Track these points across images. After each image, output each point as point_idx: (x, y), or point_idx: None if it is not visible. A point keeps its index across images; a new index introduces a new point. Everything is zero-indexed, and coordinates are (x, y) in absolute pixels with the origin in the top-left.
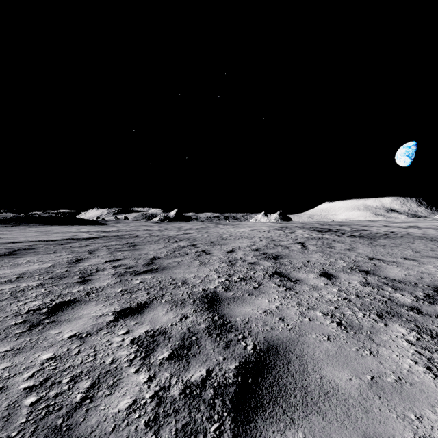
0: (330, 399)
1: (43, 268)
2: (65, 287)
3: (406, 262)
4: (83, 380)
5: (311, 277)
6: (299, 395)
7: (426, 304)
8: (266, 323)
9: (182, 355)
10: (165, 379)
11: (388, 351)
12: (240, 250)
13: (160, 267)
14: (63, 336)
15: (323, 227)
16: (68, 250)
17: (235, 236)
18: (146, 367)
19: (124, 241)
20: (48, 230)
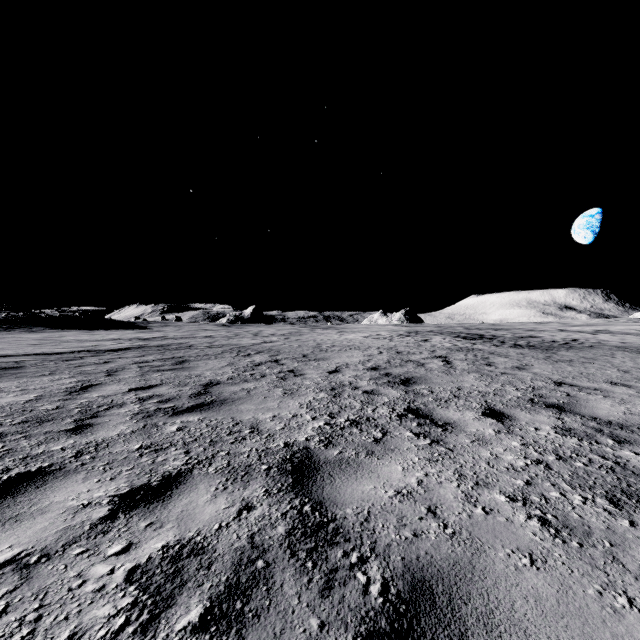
0: None
1: (19, 403)
2: (41, 441)
3: (615, 389)
4: None
5: (470, 418)
6: None
7: None
8: (403, 520)
9: (230, 616)
10: None
11: None
12: (349, 368)
13: (217, 399)
14: None
15: (470, 332)
16: (74, 370)
17: (341, 346)
18: None
19: (169, 355)
20: (57, 337)
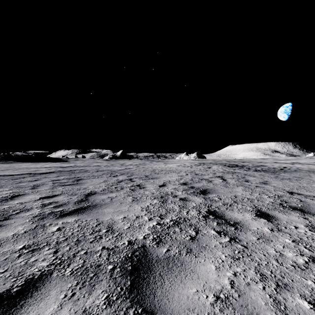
0: None
1: None
2: None
3: None
4: None
5: (249, 218)
6: None
7: None
8: None
9: None
10: None
11: None
12: (170, 184)
13: (91, 204)
14: None
15: (230, 163)
16: (14, 185)
17: (165, 171)
18: None
19: (73, 176)
20: (18, 166)
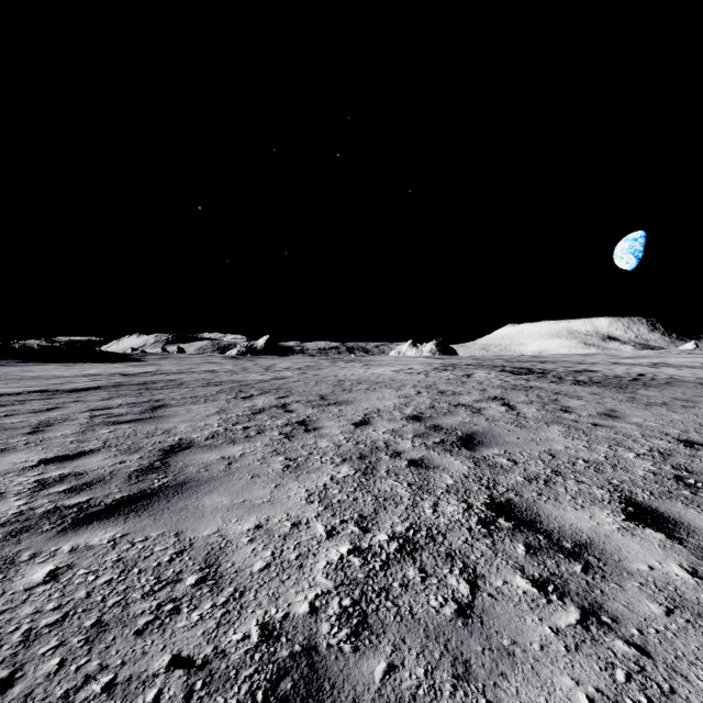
0: None
1: None
2: None
3: None
4: None
5: (613, 528)
6: None
7: None
8: None
9: None
10: None
11: None
12: (382, 418)
13: (172, 482)
14: None
15: (515, 365)
16: None
17: (368, 383)
18: None
19: (145, 397)
20: (23, 372)
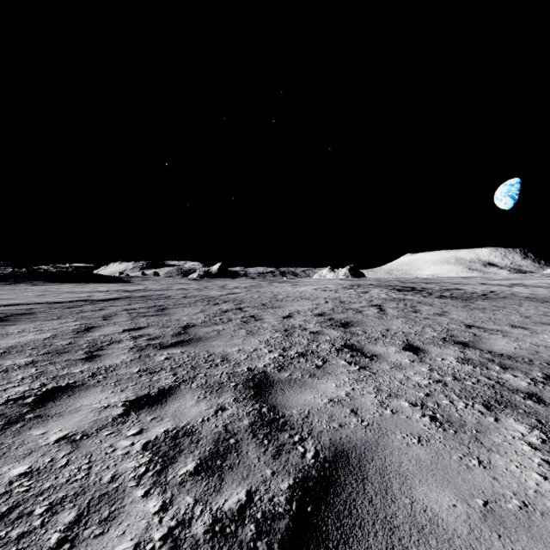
0: (427, 539)
1: (39, 340)
2: (64, 366)
3: (514, 331)
4: (65, 509)
5: (392, 351)
6: (381, 534)
7: (548, 390)
8: (333, 417)
9: (213, 468)
10: (185, 507)
11: (504, 460)
12: (299, 314)
13: (194, 337)
14: (48, 438)
15: (404, 285)
16: (76, 316)
17: (294, 297)
18: (160, 488)
19: (151, 304)
20: (56, 289)
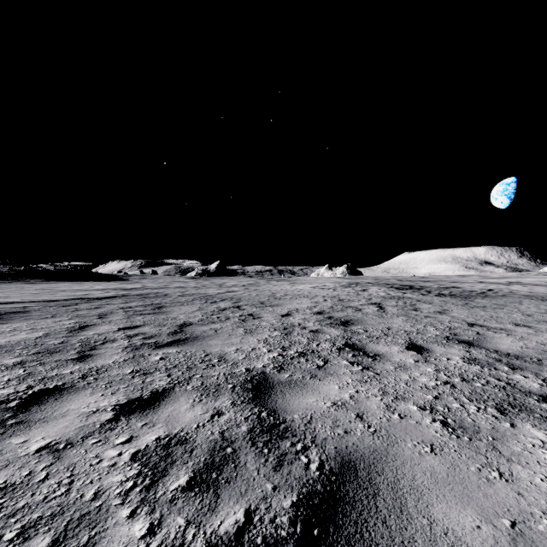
0: None
1: (31, 339)
2: (53, 367)
3: (518, 329)
4: (39, 534)
5: (395, 351)
6: None
7: None
8: (337, 423)
9: (208, 482)
10: (176, 530)
11: (527, 472)
12: (298, 313)
13: (191, 336)
14: (28, 448)
15: (402, 284)
16: (71, 314)
17: (292, 295)
18: (149, 507)
19: (148, 302)
20: (53, 287)
